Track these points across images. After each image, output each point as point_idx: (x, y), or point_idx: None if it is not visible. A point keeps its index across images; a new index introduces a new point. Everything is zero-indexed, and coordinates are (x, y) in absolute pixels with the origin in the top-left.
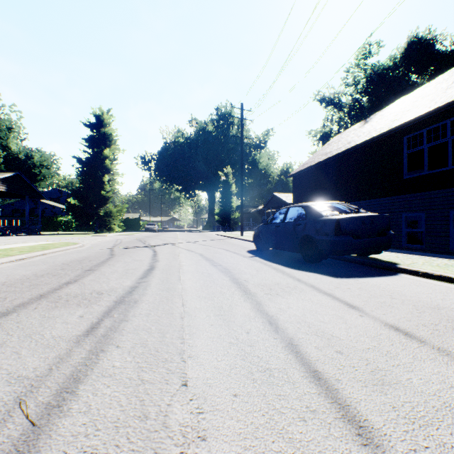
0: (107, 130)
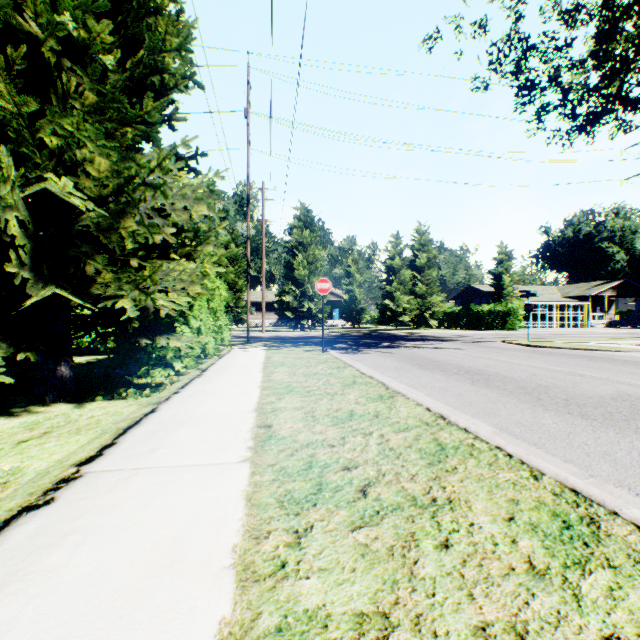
0: None
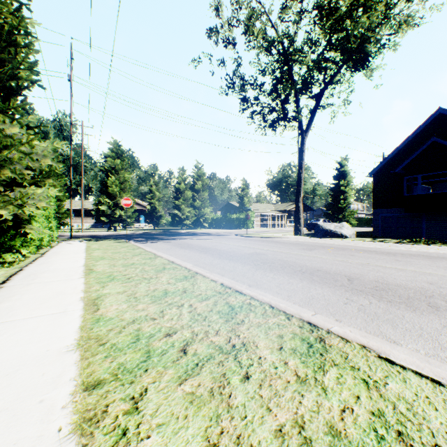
0: (342, 169)
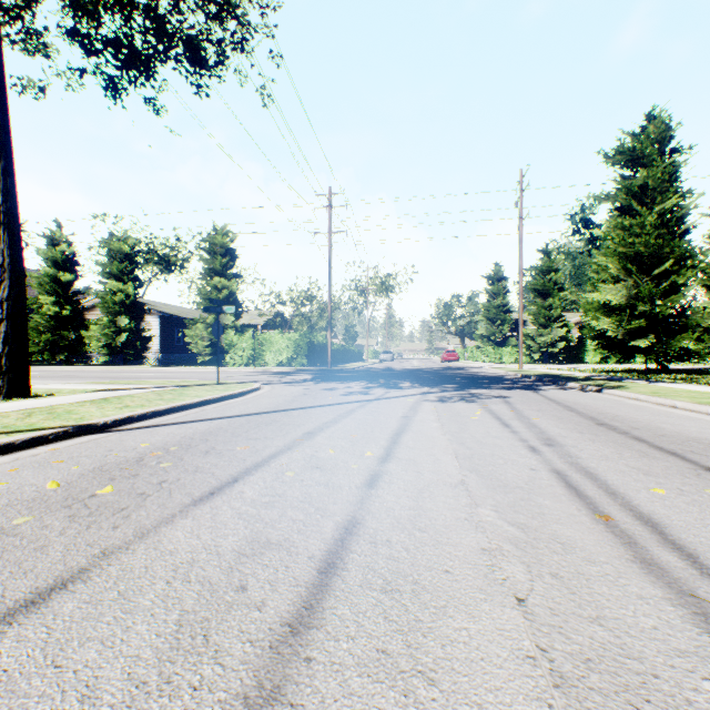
0: None
